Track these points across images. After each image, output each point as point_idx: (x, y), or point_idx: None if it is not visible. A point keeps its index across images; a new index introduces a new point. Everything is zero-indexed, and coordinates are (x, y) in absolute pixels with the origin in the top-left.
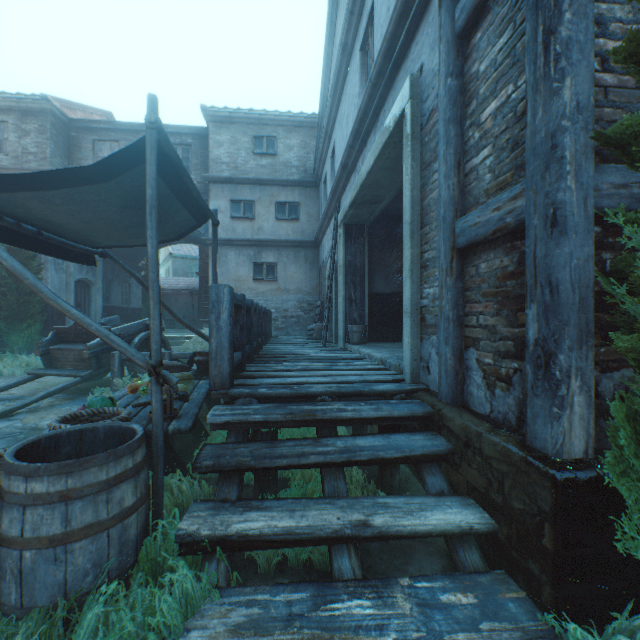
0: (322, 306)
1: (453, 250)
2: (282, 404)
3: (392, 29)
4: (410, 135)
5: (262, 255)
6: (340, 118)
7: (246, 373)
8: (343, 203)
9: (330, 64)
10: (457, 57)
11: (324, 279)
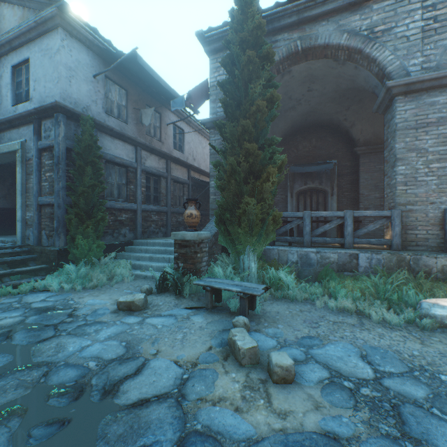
0: None
1: (38, 205)
2: None
3: (13, 118)
4: (22, 161)
5: None
6: None
7: None
8: None
9: None
10: (40, 154)
11: None
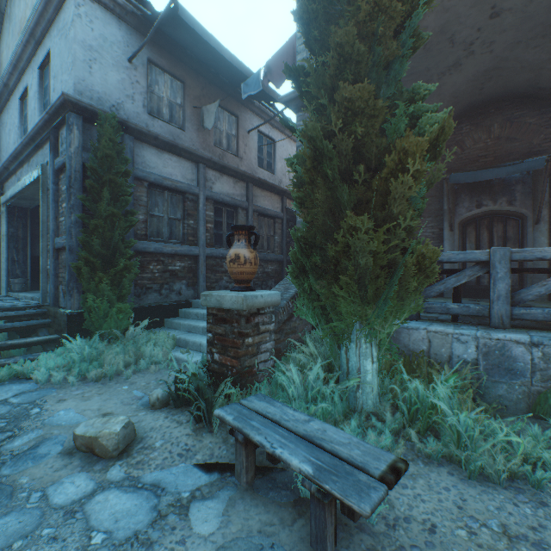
0: None
1: (55, 249)
2: None
3: (33, 134)
4: (42, 191)
5: None
6: (4, 122)
7: None
8: (7, 189)
9: None
10: (57, 178)
11: None
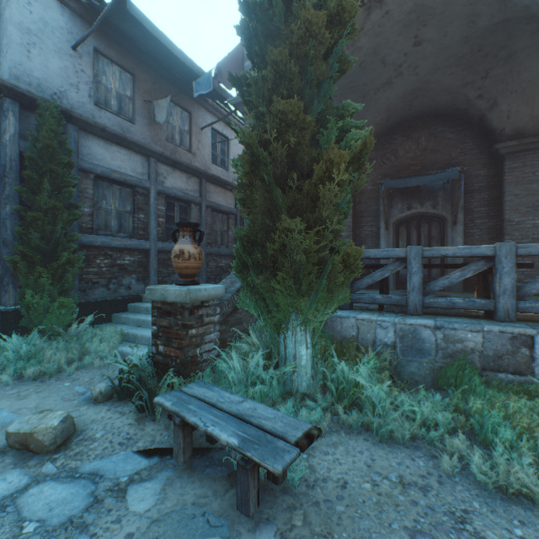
0: None
1: None
2: None
3: None
4: None
5: None
6: None
7: None
8: None
9: None
10: None
11: None
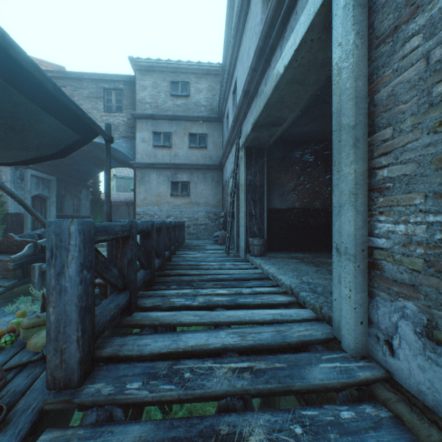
0: (225, 216)
1: None
2: (158, 431)
3: None
4: (353, 0)
5: (178, 176)
6: (241, 55)
7: (134, 317)
8: (244, 129)
9: (232, 15)
10: None
11: (227, 195)
